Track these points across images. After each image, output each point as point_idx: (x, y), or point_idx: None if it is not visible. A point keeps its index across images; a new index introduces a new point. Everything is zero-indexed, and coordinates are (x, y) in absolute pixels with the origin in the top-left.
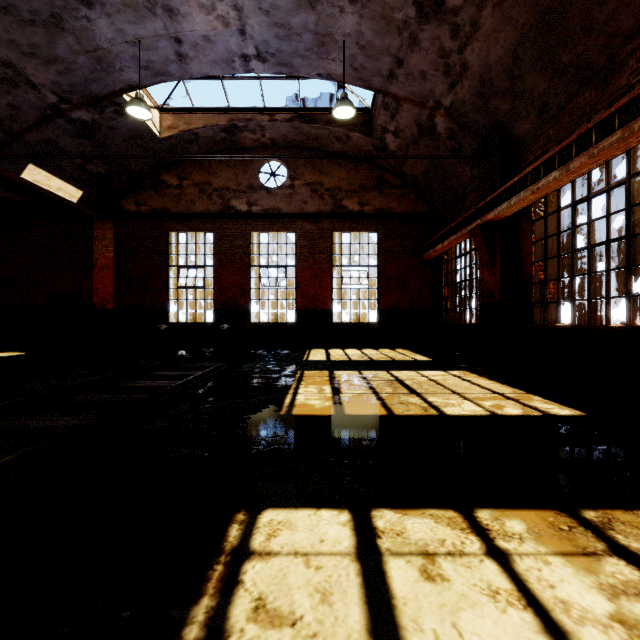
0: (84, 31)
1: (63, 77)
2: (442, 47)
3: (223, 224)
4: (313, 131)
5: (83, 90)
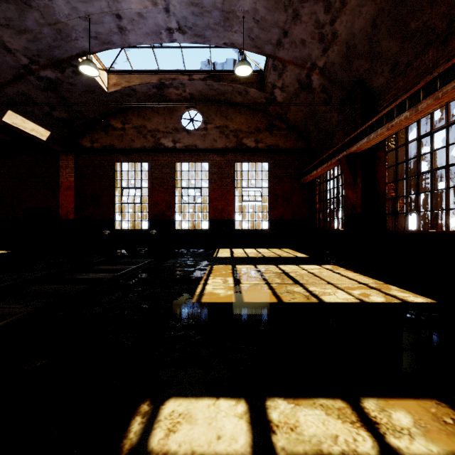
0: (47, 8)
1: (32, 44)
2: (318, 20)
3: (155, 156)
4: (221, 87)
5: (48, 54)
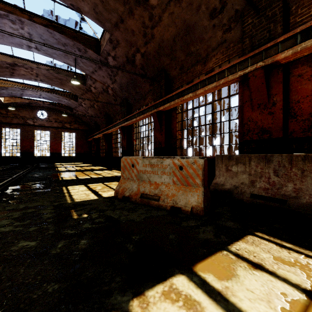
0: None
1: None
2: (84, 109)
3: (24, 127)
4: (56, 107)
5: None
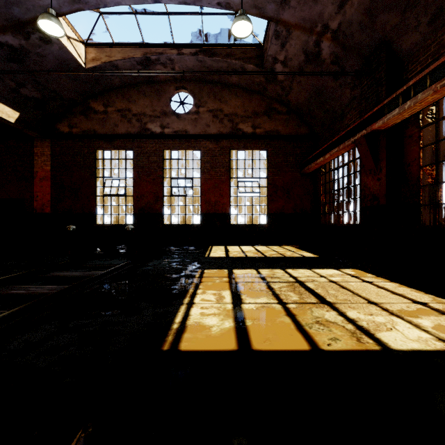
0: None
1: None
2: None
3: (141, 143)
4: (214, 64)
5: (5, 13)
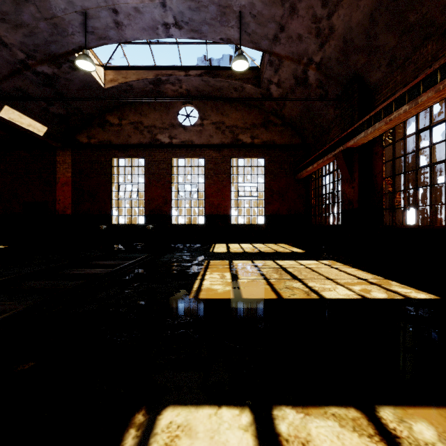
0: (43, 2)
1: (28, 39)
2: (315, 14)
3: (151, 152)
4: (217, 83)
5: (44, 49)
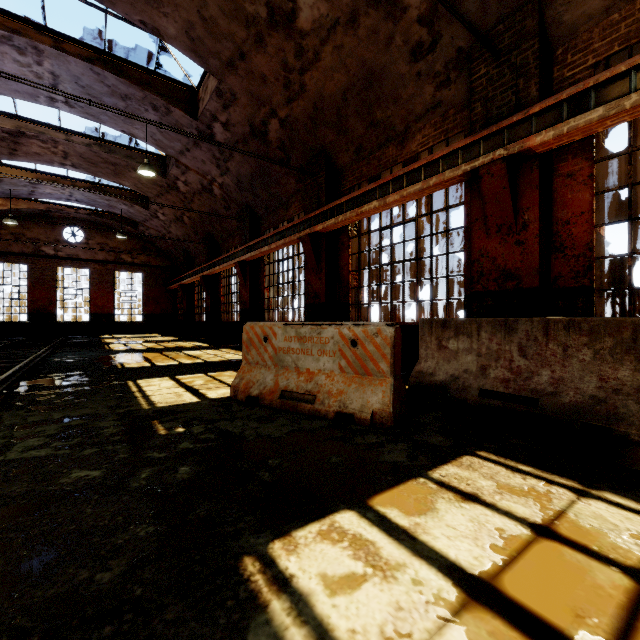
0: None
1: None
2: (162, 224)
3: (35, 261)
4: (103, 220)
5: None
